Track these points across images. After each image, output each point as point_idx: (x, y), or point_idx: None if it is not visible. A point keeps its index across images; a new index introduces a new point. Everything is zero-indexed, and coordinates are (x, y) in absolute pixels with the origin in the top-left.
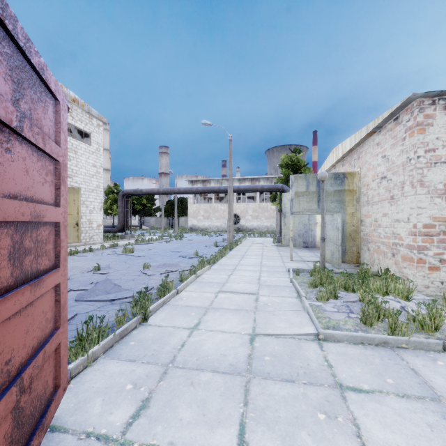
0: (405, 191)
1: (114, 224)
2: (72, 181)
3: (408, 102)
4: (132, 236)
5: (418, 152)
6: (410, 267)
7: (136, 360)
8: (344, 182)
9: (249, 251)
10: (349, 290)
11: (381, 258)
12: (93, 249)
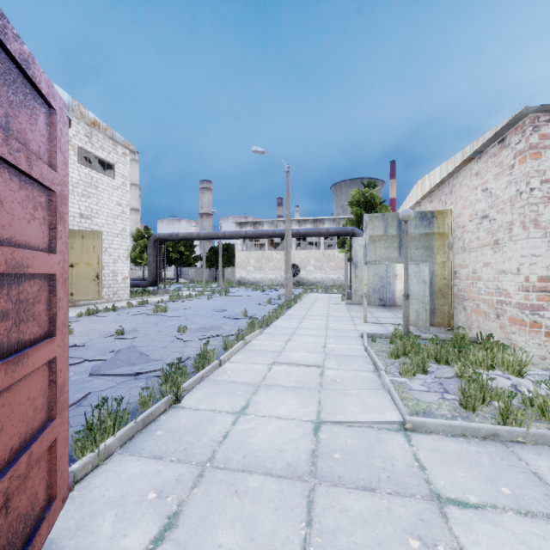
0: (514, 234)
1: (145, 277)
2: (91, 223)
3: (518, 118)
4: (165, 291)
5: (532, 183)
6: (521, 333)
7: (163, 457)
8: (433, 224)
9: (311, 311)
10: (441, 362)
11: (481, 320)
12: (116, 307)
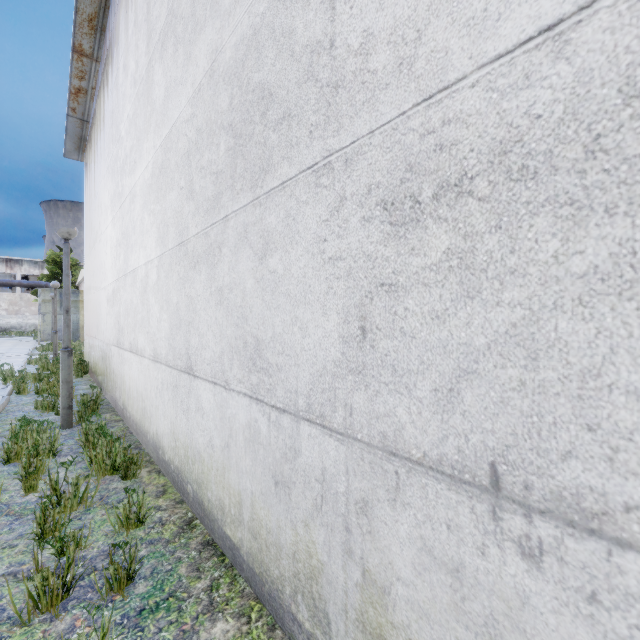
0: None
1: None
2: None
3: None
4: None
5: None
6: None
7: None
8: (79, 296)
9: (0, 345)
10: None
11: None
12: None
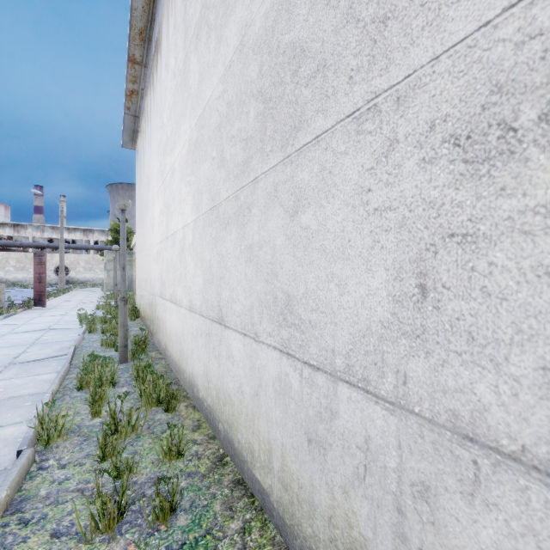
0: None
1: None
2: None
3: None
4: None
5: None
6: None
7: (46, 306)
8: (133, 256)
9: (79, 294)
10: None
11: None
12: None
